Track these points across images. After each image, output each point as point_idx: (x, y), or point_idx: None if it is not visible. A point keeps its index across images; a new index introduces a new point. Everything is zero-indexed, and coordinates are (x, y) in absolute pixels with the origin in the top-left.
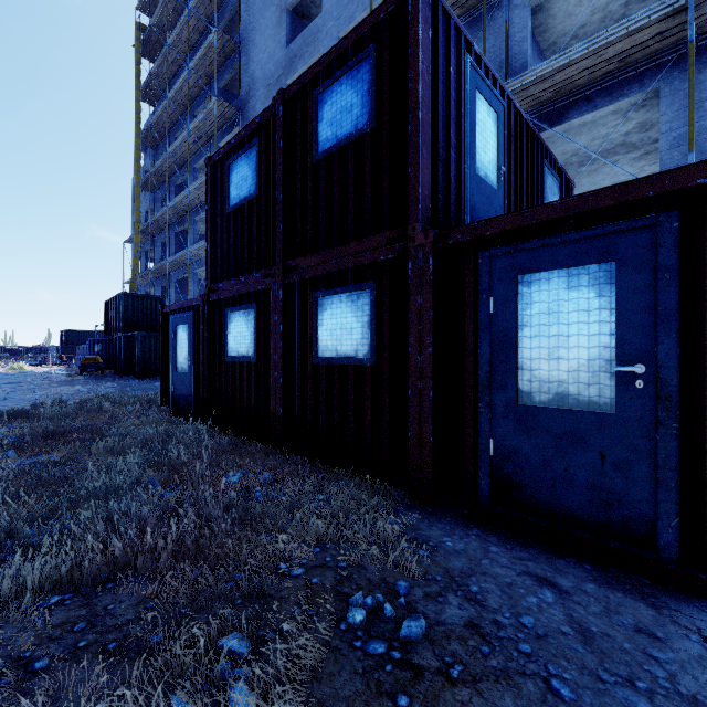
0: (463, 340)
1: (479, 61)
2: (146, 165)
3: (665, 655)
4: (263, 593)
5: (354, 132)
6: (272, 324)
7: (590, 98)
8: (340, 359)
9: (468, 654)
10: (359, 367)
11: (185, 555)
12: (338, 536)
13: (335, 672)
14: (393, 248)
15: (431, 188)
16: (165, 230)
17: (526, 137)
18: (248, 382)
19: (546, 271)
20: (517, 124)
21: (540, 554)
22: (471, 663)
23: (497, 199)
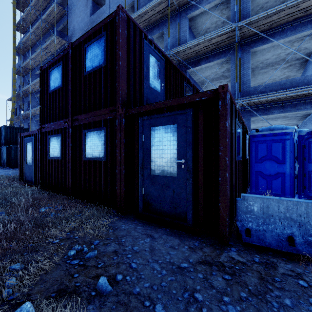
0: (135, 151)
1: (151, 42)
2: (19, 62)
3: (173, 253)
4: (37, 250)
5: (98, 65)
6: (67, 143)
7: (208, 57)
8: (93, 158)
9: (108, 260)
10: (101, 161)
11: (5, 239)
12: (80, 228)
13: (54, 271)
14: (112, 114)
15: (127, 91)
16: (29, 95)
17: (175, 72)
18: (58, 168)
19: (159, 126)
20: (170, 67)
21: (154, 227)
22: (107, 262)
23: (160, 96)
